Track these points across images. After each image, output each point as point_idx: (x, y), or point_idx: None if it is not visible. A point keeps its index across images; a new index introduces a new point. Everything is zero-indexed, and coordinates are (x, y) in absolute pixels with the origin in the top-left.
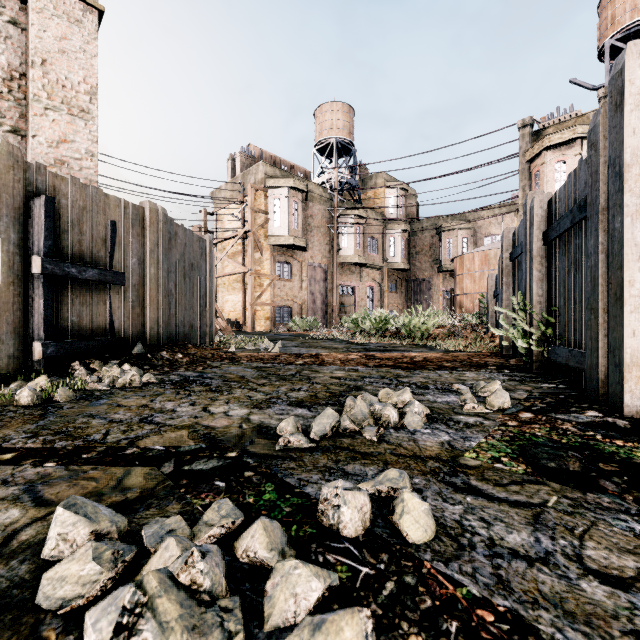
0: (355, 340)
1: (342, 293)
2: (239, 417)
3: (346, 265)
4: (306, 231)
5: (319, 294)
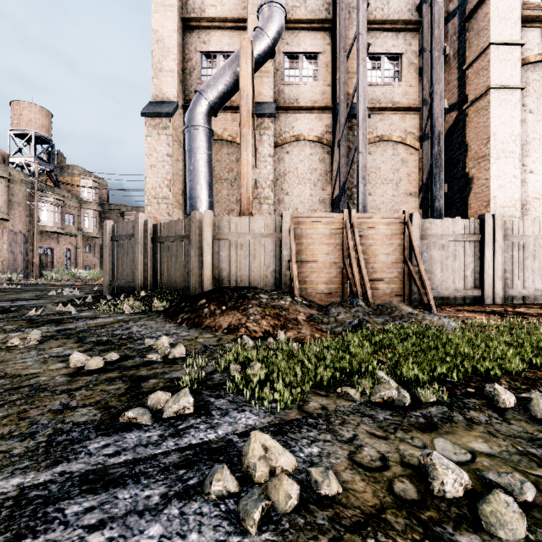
0: (59, 284)
1: (42, 253)
2: (40, 292)
3: (46, 232)
4: (7, 205)
5: (20, 253)
